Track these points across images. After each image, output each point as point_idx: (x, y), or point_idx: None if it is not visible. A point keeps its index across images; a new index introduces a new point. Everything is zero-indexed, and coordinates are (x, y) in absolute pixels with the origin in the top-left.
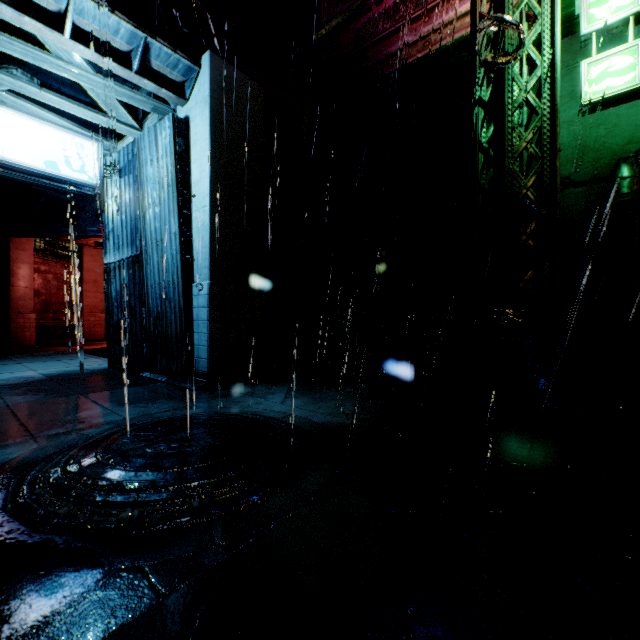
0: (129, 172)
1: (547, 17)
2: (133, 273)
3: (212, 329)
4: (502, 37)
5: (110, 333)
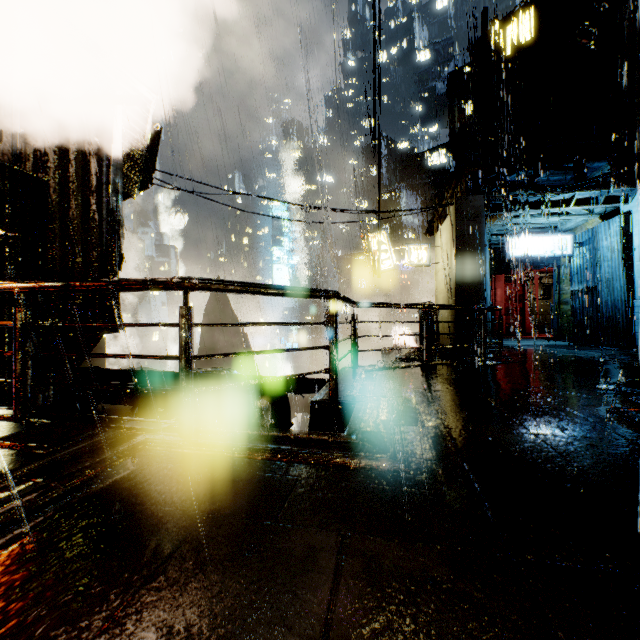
0: (588, 244)
1: None
2: (591, 295)
3: None
4: None
5: (573, 326)
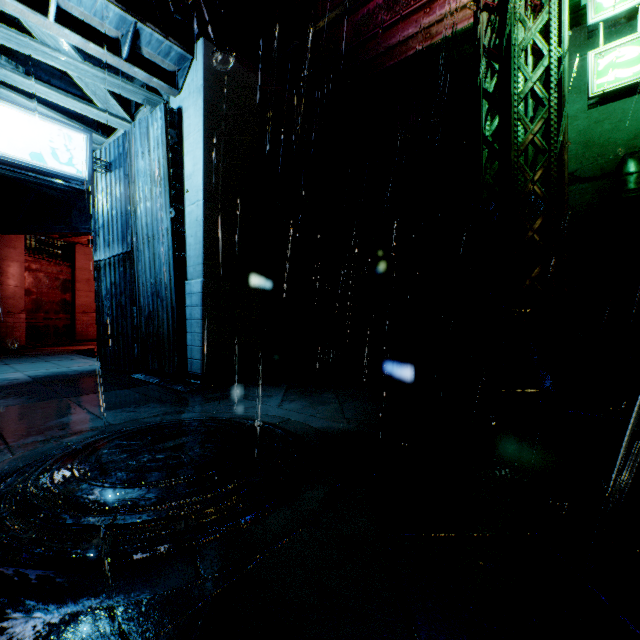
0: (120, 165)
1: (554, 5)
2: (124, 270)
3: (206, 329)
4: (508, 25)
5: (100, 333)
